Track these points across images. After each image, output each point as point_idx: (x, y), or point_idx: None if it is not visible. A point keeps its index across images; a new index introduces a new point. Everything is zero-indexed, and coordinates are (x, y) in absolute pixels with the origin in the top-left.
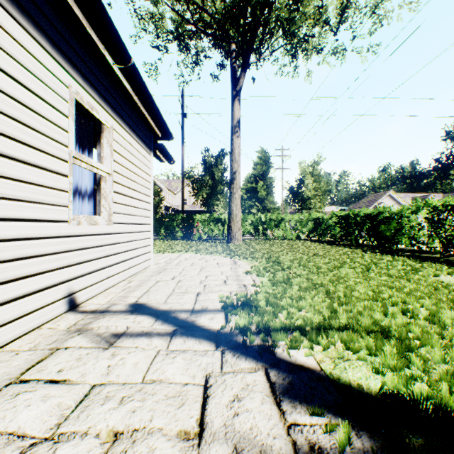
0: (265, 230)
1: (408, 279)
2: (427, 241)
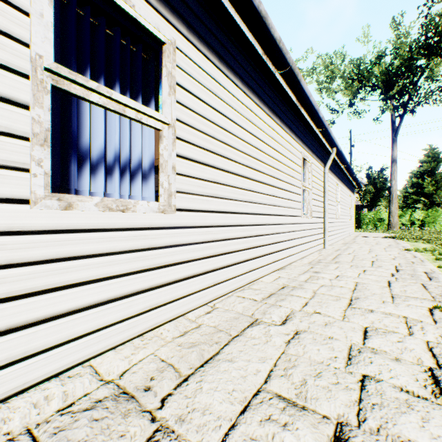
0: (421, 222)
1: None
2: None
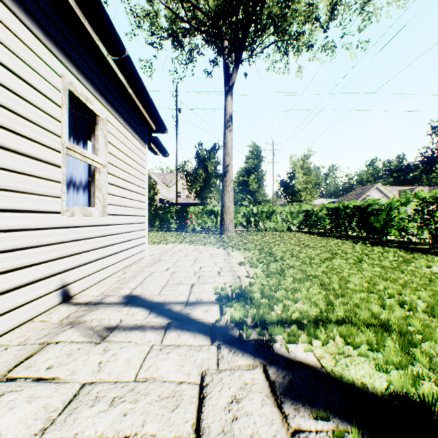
0: (257, 221)
1: (402, 271)
2: (416, 233)
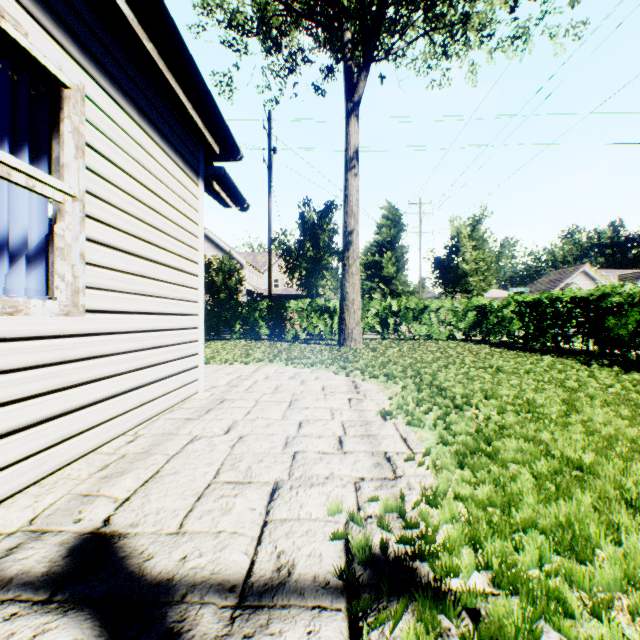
0: (398, 324)
1: None
2: None
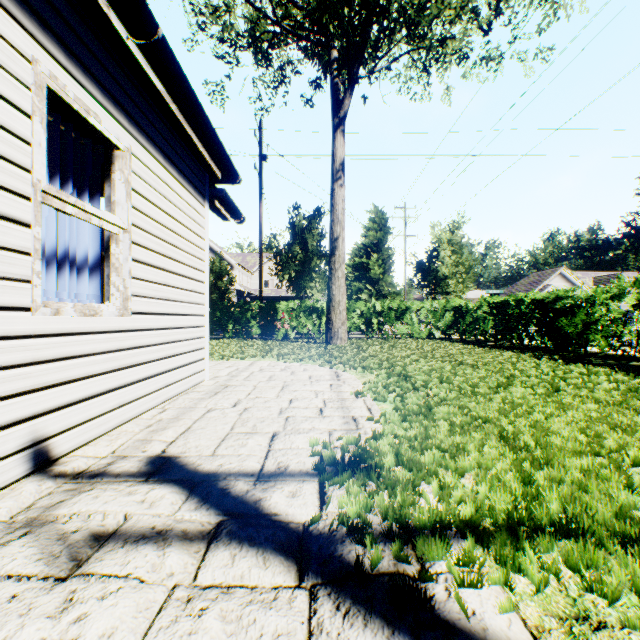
0: (382, 324)
1: (635, 409)
2: (637, 342)
